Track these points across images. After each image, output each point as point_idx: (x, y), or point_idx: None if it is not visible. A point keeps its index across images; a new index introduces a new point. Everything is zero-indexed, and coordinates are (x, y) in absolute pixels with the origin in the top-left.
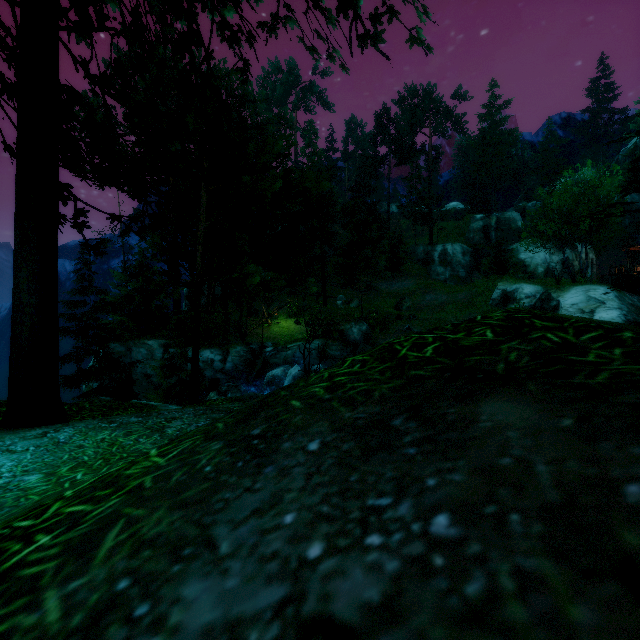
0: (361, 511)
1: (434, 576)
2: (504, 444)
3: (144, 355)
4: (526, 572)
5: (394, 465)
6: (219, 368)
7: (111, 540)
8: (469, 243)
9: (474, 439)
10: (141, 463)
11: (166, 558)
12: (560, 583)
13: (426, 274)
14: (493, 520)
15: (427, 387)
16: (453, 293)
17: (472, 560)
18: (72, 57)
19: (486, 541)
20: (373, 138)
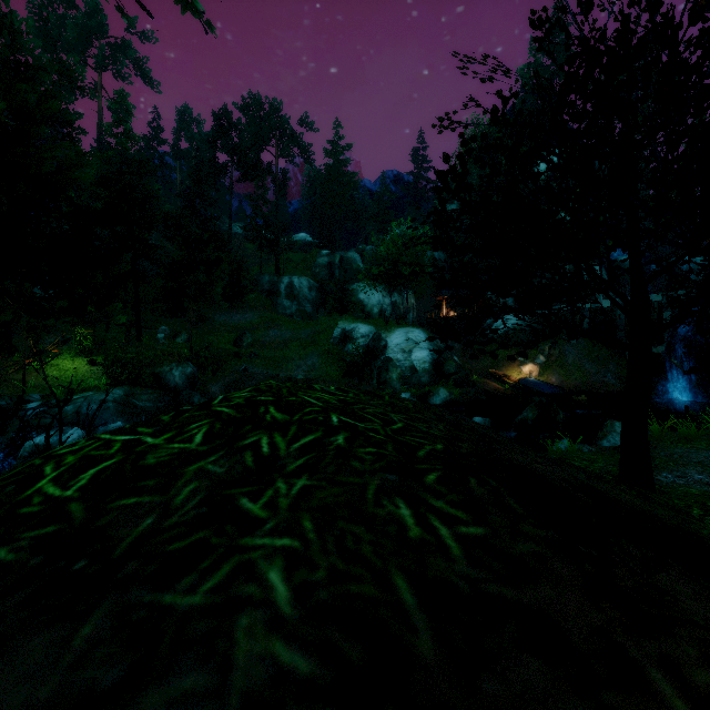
0: None
1: None
2: None
3: None
4: None
5: None
6: None
7: None
8: (316, 278)
9: None
10: None
11: None
12: None
13: (272, 307)
14: None
15: None
16: (298, 329)
17: None
18: None
19: None
20: (211, 140)
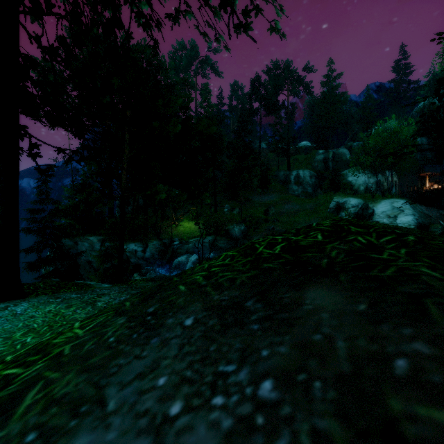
0: (213, 376)
1: (255, 433)
2: (318, 323)
3: (87, 247)
4: (319, 432)
5: (242, 338)
6: (141, 256)
7: (30, 399)
8: (314, 170)
9: (298, 319)
10: (66, 334)
11: (67, 414)
12: (342, 442)
13: (285, 191)
14: (302, 386)
15: (273, 276)
16: (303, 204)
17: (283, 420)
18: (27, 34)
19: (295, 404)
20: (249, 96)
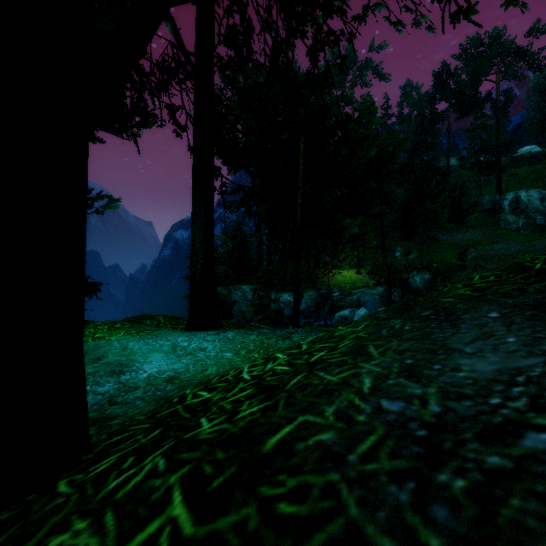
0: None
1: None
2: None
3: (240, 296)
4: None
5: None
6: None
7: (374, 351)
8: None
9: None
10: (340, 331)
11: (427, 354)
12: None
13: (493, 224)
14: None
15: None
16: (529, 242)
17: None
18: (231, 85)
19: None
20: (431, 97)
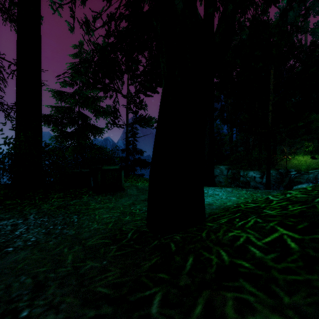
0: None
1: None
2: None
3: (218, 172)
4: None
5: None
6: (258, 181)
7: None
8: None
9: None
10: None
11: None
12: None
13: None
14: None
15: None
16: None
17: None
18: None
19: None
20: None
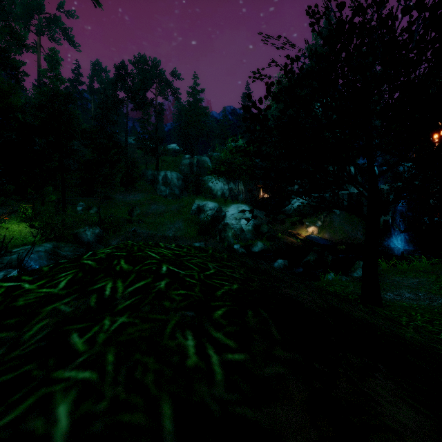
0: None
1: None
2: None
3: None
4: None
5: None
6: None
7: None
8: (181, 172)
9: None
10: None
11: None
12: None
13: (153, 190)
14: None
15: None
16: (169, 205)
17: None
18: None
19: None
20: (114, 83)
